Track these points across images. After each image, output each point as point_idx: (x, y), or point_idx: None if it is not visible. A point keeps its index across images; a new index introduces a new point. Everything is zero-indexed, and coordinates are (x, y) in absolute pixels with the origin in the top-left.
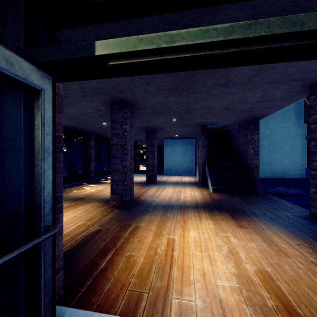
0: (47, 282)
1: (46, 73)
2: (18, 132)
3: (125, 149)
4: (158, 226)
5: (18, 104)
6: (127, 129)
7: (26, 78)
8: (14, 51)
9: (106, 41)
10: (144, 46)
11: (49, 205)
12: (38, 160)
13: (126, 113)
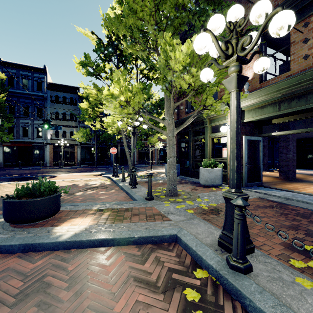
0: (261, 174)
1: (261, 137)
2: (257, 148)
3: (288, 148)
4: (305, 185)
5: (257, 143)
6: (290, 137)
7: (259, 139)
8: (256, 135)
9: (274, 133)
10: (281, 133)
11: (262, 161)
12: (260, 152)
13: (288, 128)
